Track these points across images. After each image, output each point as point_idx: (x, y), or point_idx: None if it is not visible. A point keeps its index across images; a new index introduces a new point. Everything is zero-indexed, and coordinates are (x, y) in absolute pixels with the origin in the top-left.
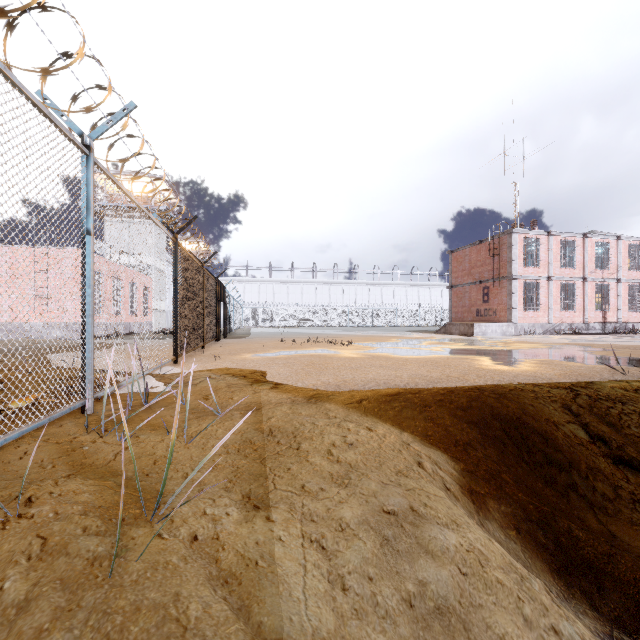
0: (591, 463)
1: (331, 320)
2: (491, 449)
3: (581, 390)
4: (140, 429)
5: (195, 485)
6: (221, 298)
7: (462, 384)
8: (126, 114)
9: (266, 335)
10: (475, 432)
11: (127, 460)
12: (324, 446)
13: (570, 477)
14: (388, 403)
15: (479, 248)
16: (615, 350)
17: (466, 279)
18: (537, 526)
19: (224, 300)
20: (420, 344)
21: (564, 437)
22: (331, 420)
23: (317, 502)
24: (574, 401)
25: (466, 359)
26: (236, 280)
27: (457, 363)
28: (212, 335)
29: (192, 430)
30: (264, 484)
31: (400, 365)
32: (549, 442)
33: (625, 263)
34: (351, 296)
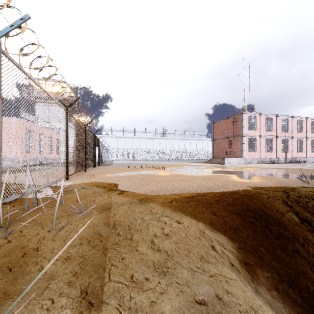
0: (304, 236)
1: (154, 157)
2: (249, 230)
3: (290, 193)
4: (26, 225)
5: (45, 280)
6: (96, 145)
7: (226, 190)
8: (23, 22)
9: (120, 164)
10: (239, 220)
11: (3, 253)
12: (149, 237)
13: (294, 245)
14: (187, 203)
15: (227, 121)
16: (295, 171)
17: (220, 136)
18: (288, 286)
19: (98, 146)
20: (199, 168)
21: (288, 221)
22: (154, 216)
23: (142, 294)
24: (288, 199)
25: (224, 176)
26: (106, 136)
27: (220, 178)
28: (91, 164)
29: (61, 225)
30: (101, 276)
31: (191, 179)
32: (280, 224)
33: (295, 129)
34: (164, 145)
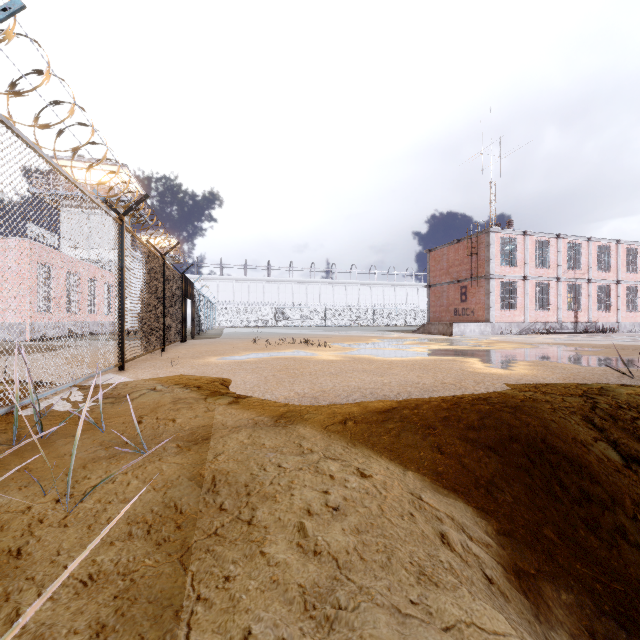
0: (635, 497)
1: (308, 320)
2: (517, 485)
3: (597, 398)
4: (5, 485)
5: None
6: (188, 295)
7: (462, 393)
8: (8, 16)
9: (239, 335)
10: (494, 462)
11: None
12: (293, 516)
13: (615, 519)
14: (381, 424)
15: (457, 247)
16: (599, 350)
17: (444, 278)
18: (616, 624)
19: (192, 298)
20: (402, 344)
21: (598, 463)
22: (305, 458)
23: None
24: (594, 413)
25: (455, 361)
26: (209, 278)
27: (447, 366)
28: (176, 336)
29: (89, 484)
30: (167, 637)
31: (385, 369)
32: (583, 471)
33: (595, 264)
34: (328, 295)
